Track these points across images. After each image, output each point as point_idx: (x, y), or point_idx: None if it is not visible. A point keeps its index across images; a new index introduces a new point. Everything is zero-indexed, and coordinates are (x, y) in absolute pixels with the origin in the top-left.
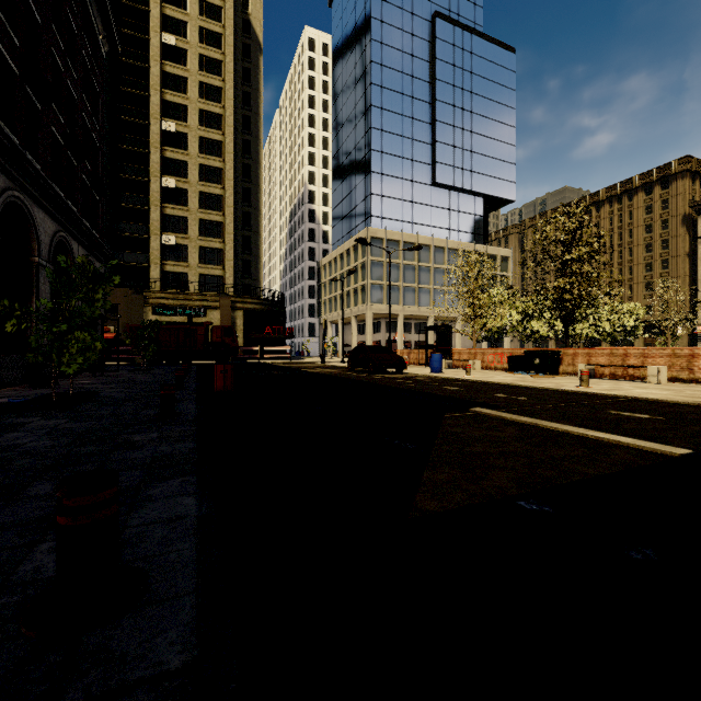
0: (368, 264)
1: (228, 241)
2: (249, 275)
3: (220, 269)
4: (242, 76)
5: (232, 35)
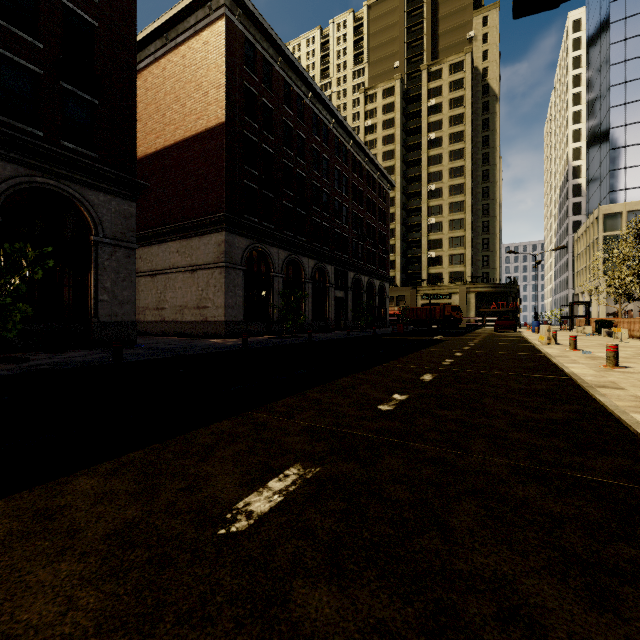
0: (599, 240)
1: (467, 247)
2: (487, 266)
3: (462, 267)
4: (482, 126)
5: (470, 109)
